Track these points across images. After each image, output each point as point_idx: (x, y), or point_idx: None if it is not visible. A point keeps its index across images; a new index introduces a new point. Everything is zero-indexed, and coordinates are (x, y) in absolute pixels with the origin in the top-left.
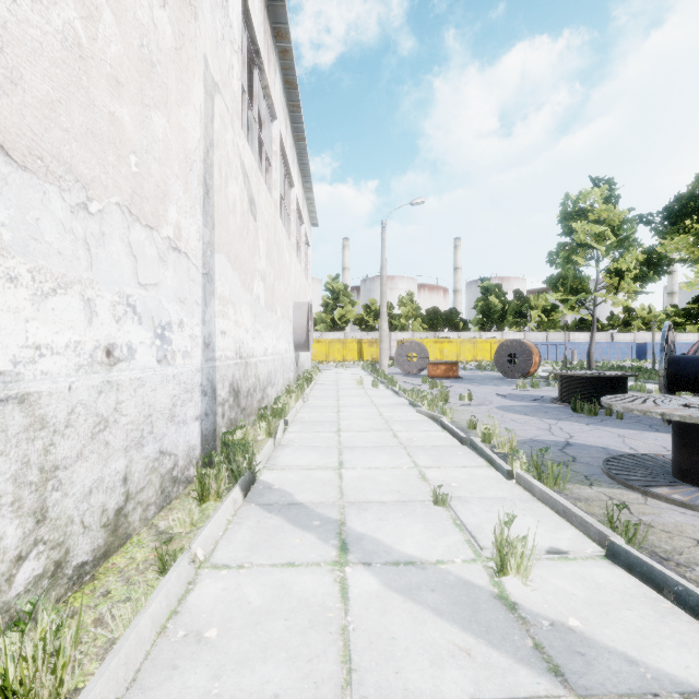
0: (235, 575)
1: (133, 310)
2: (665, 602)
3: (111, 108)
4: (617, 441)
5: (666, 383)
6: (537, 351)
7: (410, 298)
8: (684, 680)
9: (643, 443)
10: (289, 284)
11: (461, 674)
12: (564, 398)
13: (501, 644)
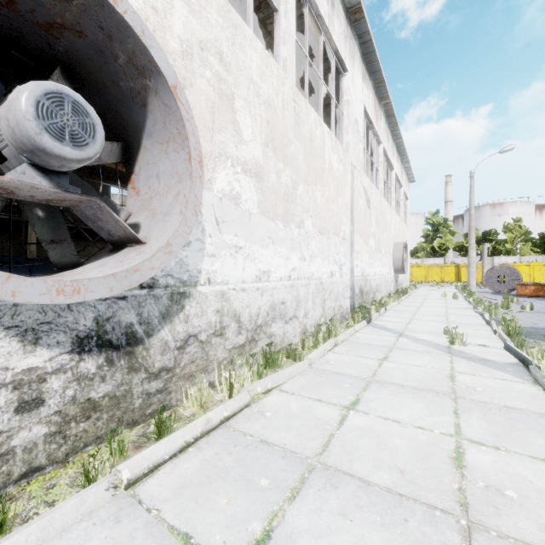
0: (366, 334)
1: (335, 261)
2: (510, 355)
3: (332, 208)
4: None
5: None
6: None
7: (517, 224)
8: (487, 359)
9: None
10: (390, 232)
11: (422, 349)
12: None
13: (438, 349)
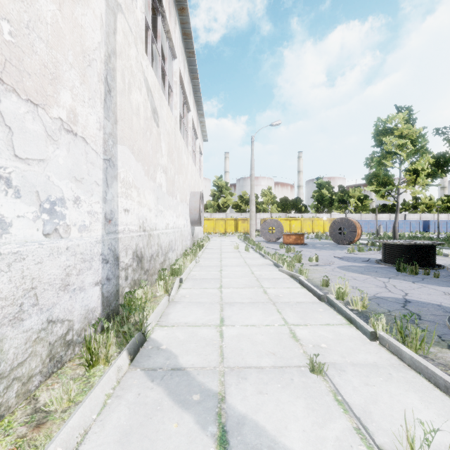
0: None
1: (6, 183)
2: None
3: None
4: (446, 299)
5: None
6: (359, 225)
7: (269, 191)
8: None
9: None
10: (187, 178)
11: None
12: (387, 260)
13: None
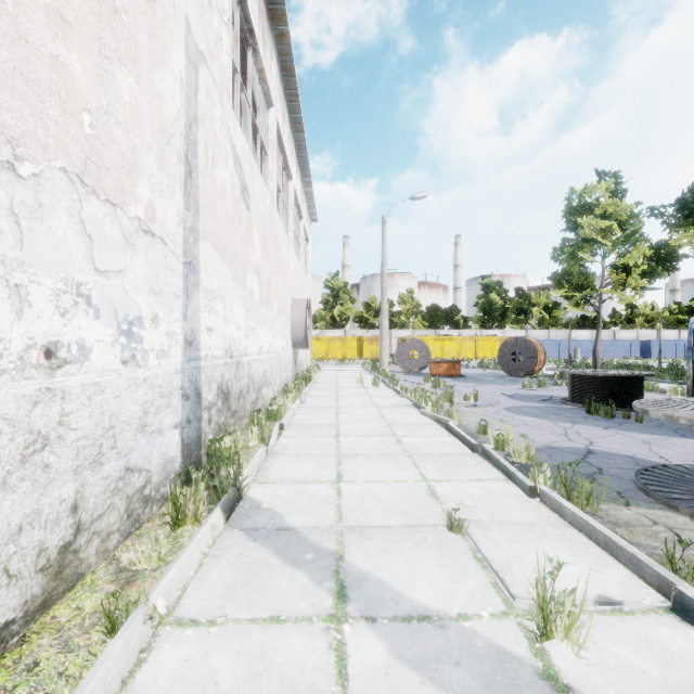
0: (203, 636)
1: (87, 301)
2: None
3: (54, 50)
4: (643, 449)
5: (693, 384)
6: (542, 348)
7: (410, 296)
8: None
9: (673, 451)
10: (287, 280)
11: None
12: (575, 398)
13: None
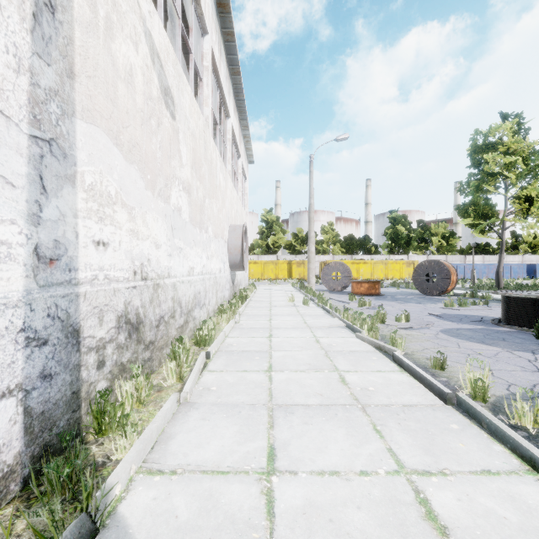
0: None
1: None
2: None
3: None
4: None
5: None
6: (454, 270)
7: (330, 227)
8: None
9: None
10: (224, 206)
11: None
12: (511, 320)
13: None
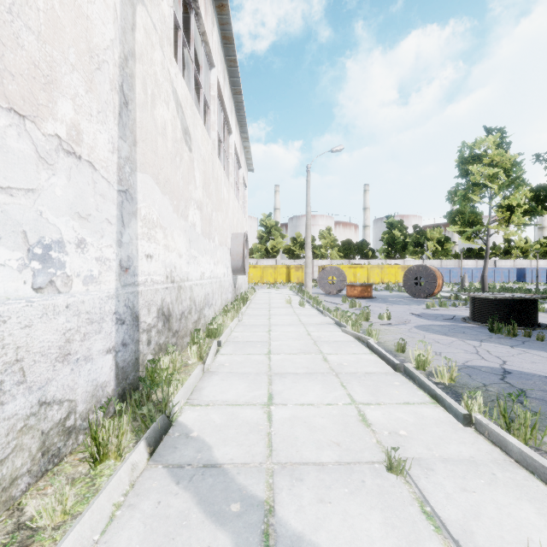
0: None
1: None
2: None
3: None
4: None
5: None
6: (440, 274)
7: (328, 232)
8: None
9: None
10: (227, 217)
11: None
12: (476, 318)
13: None
